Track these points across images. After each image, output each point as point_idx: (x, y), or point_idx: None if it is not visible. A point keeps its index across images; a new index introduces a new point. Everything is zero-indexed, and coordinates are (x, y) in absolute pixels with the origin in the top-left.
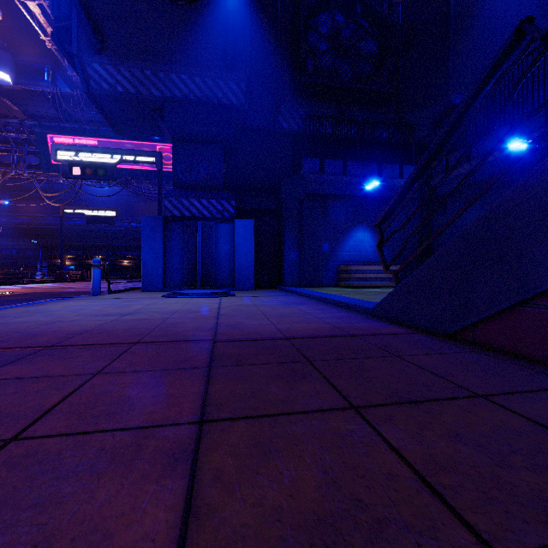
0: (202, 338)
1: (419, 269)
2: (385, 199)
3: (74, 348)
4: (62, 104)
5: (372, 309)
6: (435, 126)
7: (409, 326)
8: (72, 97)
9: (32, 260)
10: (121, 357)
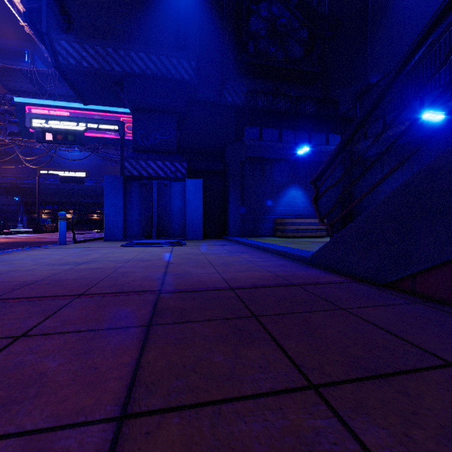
0: (148, 289)
1: (355, 221)
2: (314, 163)
3: (14, 301)
4: (38, 81)
5: (309, 258)
6: (356, 101)
7: (345, 274)
8: (47, 74)
9: (14, 214)
10: (57, 313)
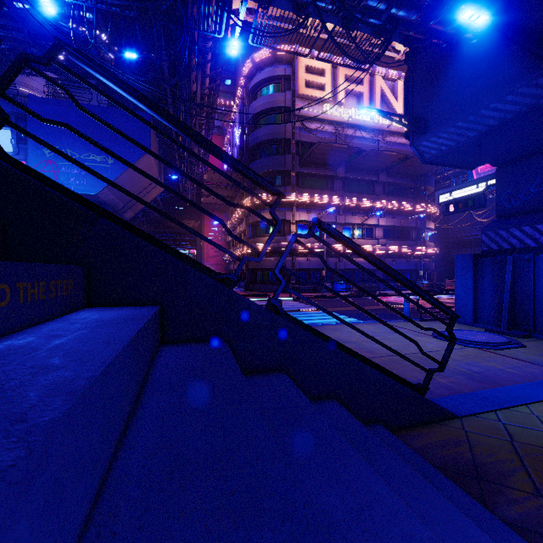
0: None
1: None
2: None
3: None
4: None
5: None
6: None
7: None
8: None
9: None
10: None
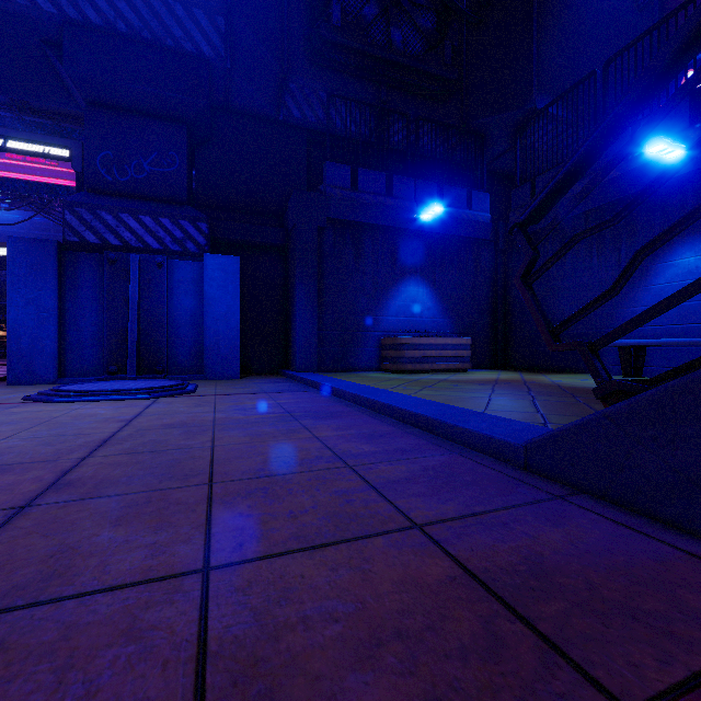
0: None
1: None
2: (448, 239)
3: None
4: None
5: (523, 448)
6: (515, 136)
7: None
8: None
9: None
10: None
